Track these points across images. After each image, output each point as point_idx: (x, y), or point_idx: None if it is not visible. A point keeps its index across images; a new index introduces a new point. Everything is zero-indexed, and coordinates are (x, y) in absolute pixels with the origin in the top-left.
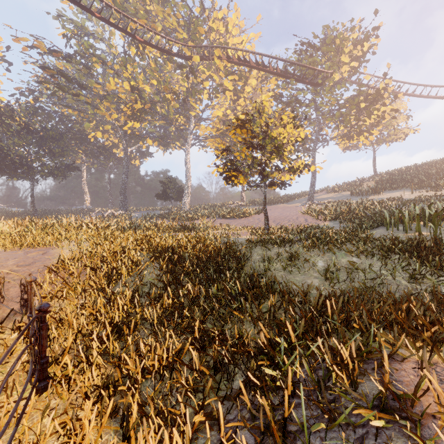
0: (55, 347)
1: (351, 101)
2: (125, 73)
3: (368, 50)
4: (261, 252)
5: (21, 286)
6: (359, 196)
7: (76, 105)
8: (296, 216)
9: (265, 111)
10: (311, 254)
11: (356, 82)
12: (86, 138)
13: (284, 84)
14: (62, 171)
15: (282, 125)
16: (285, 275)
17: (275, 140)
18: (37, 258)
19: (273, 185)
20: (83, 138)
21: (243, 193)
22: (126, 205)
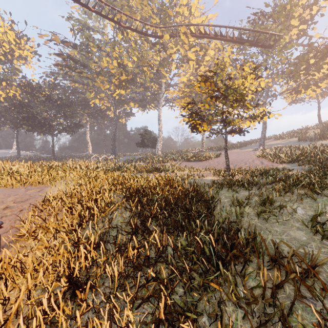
0: (10, 302)
1: (301, 58)
2: (114, 54)
3: (316, 12)
4: (228, 194)
5: (10, 222)
6: (306, 142)
7: (82, 81)
8: (251, 159)
9: (226, 66)
10: (284, 198)
11: (302, 44)
12: (88, 104)
13: (238, 50)
14: (71, 128)
15: (242, 77)
16: (260, 223)
17: (238, 89)
18: (32, 195)
19: (233, 132)
20: (86, 104)
21: (203, 142)
22: (115, 151)
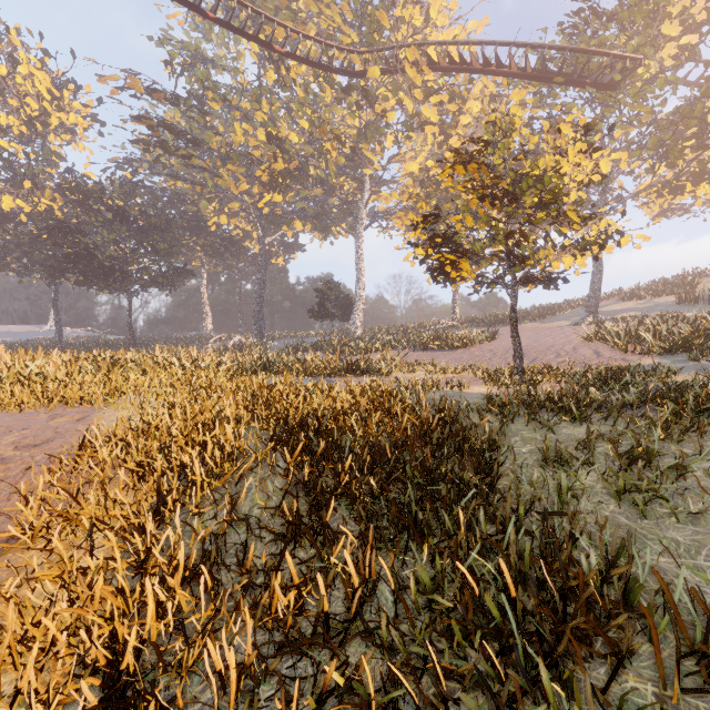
0: None
1: (687, 111)
2: (259, 116)
3: None
4: (530, 433)
5: None
6: (697, 305)
7: (192, 177)
8: (571, 346)
9: (515, 126)
10: (681, 448)
11: (685, 82)
12: (205, 226)
13: (538, 99)
14: (169, 277)
15: (556, 149)
16: (627, 518)
17: (545, 178)
18: (62, 429)
19: (531, 281)
20: (201, 226)
21: (456, 306)
22: (263, 328)
